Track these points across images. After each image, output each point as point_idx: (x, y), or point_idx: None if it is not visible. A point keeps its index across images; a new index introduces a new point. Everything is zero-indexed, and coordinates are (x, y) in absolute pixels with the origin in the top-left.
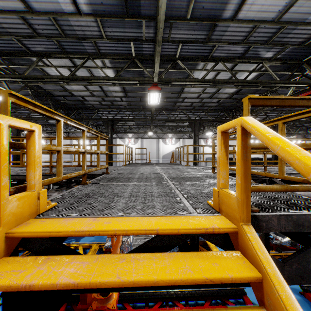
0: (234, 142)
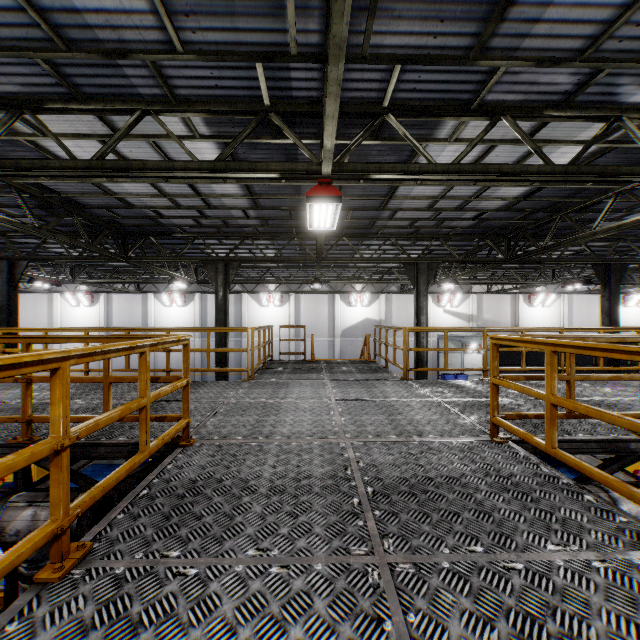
0: (500, 300)
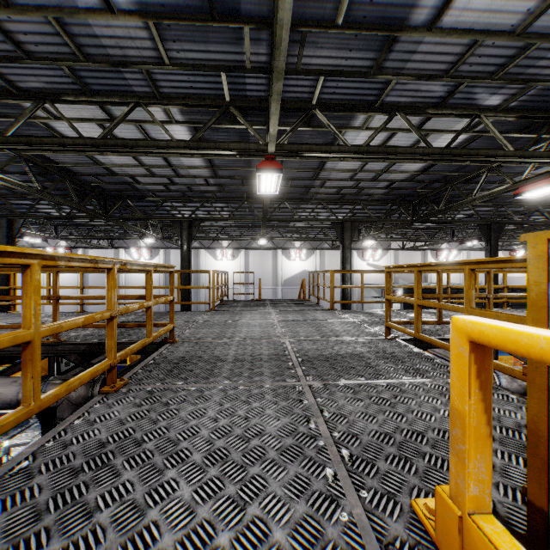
0: (412, 255)
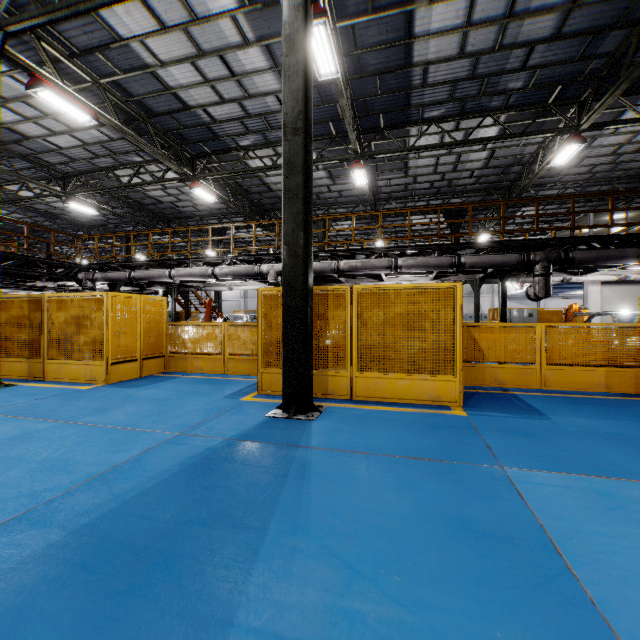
0: None
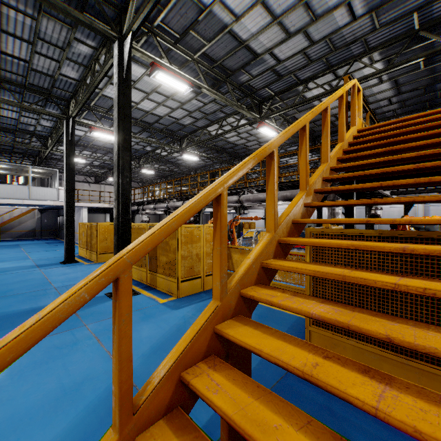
0: None
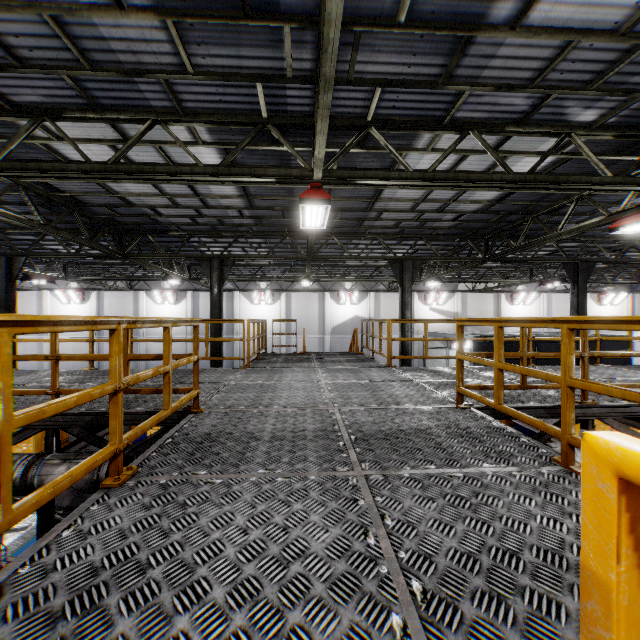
0: (483, 298)
